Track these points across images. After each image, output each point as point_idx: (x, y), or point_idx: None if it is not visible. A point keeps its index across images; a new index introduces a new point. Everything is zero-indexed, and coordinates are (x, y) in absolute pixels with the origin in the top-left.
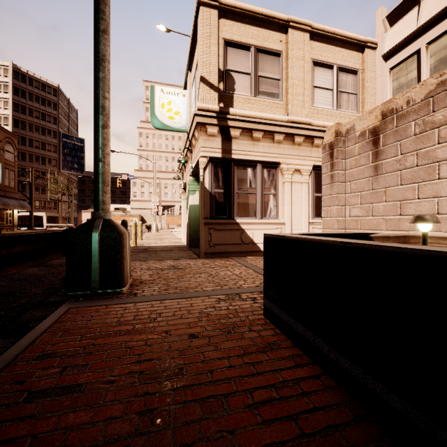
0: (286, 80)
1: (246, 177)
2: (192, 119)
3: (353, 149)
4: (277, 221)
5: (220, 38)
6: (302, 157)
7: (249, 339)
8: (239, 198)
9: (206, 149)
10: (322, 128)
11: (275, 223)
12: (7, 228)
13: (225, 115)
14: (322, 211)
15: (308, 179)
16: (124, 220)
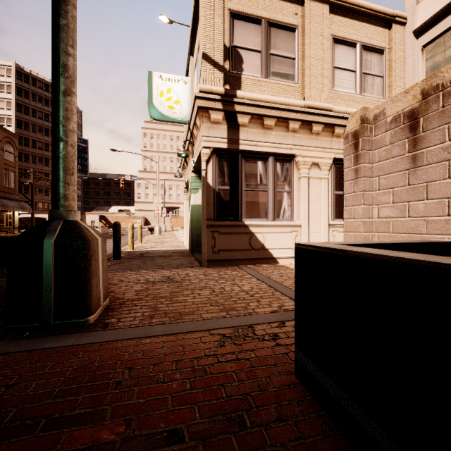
0: (302, 59)
1: (255, 171)
2: (193, 104)
3: (382, 138)
4: (292, 222)
5: (225, 8)
6: (321, 149)
7: (280, 447)
8: (247, 196)
9: (209, 139)
10: (344, 114)
11: (290, 225)
12: (5, 230)
13: (231, 98)
14: (344, 212)
15: (327, 175)
16: (116, 222)
